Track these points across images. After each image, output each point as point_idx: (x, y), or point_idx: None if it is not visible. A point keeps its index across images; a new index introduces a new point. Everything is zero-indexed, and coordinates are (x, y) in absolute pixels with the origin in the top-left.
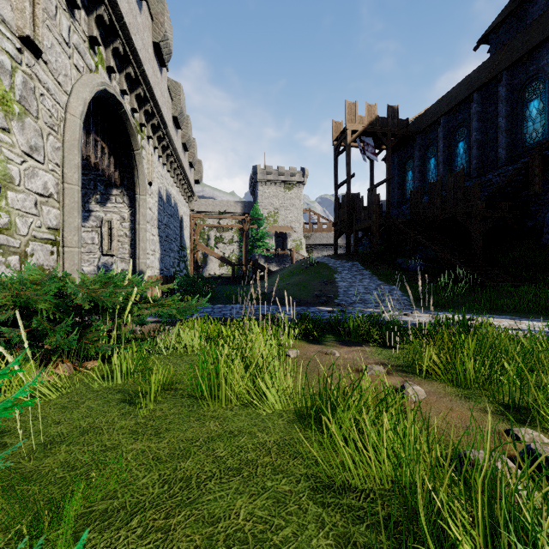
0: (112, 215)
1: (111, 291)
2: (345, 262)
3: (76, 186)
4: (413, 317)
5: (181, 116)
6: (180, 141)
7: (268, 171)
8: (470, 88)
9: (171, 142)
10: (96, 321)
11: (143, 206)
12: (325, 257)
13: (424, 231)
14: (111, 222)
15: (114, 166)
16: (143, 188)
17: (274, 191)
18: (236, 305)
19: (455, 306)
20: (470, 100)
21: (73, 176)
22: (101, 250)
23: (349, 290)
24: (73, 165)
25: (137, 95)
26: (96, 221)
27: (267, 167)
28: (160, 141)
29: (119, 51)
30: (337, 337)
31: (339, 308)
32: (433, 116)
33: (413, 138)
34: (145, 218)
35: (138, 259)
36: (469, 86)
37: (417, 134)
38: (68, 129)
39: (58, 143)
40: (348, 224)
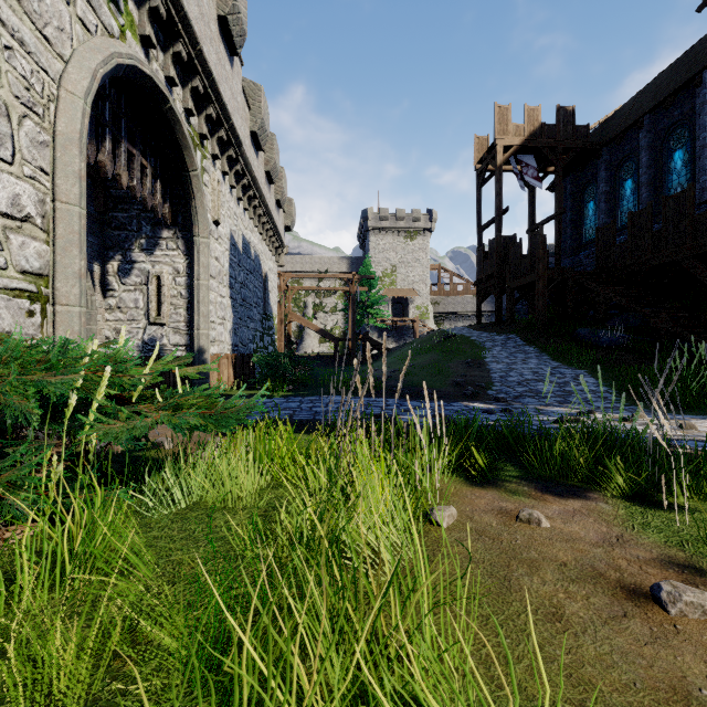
0: (162, 267)
1: (36, 379)
2: (495, 334)
3: (76, 207)
4: (641, 425)
5: (262, 131)
6: (262, 170)
7: (382, 215)
8: (695, 66)
9: (249, 168)
10: (48, 437)
11: (204, 253)
12: (464, 328)
13: (621, 286)
14: (160, 277)
15: (163, 196)
16: (204, 227)
17: (390, 242)
18: (336, 398)
19: (704, 405)
20: (696, 84)
21: (70, 190)
22: (147, 316)
23: (509, 375)
24: (70, 173)
25: (193, 90)
26: (140, 276)
27: (381, 211)
28: (233, 166)
29: (160, 14)
30: (522, 469)
31: (498, 404)
32: (630, 116)
33: (597, 152)
34: (207, 270)
35: (197, 329)
36: (693, 63)
37: (603, 146)
38: (62, 113)
39: (45, 136)
40: (498, 280)
